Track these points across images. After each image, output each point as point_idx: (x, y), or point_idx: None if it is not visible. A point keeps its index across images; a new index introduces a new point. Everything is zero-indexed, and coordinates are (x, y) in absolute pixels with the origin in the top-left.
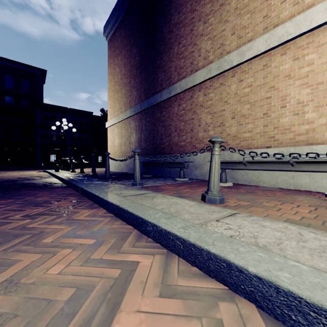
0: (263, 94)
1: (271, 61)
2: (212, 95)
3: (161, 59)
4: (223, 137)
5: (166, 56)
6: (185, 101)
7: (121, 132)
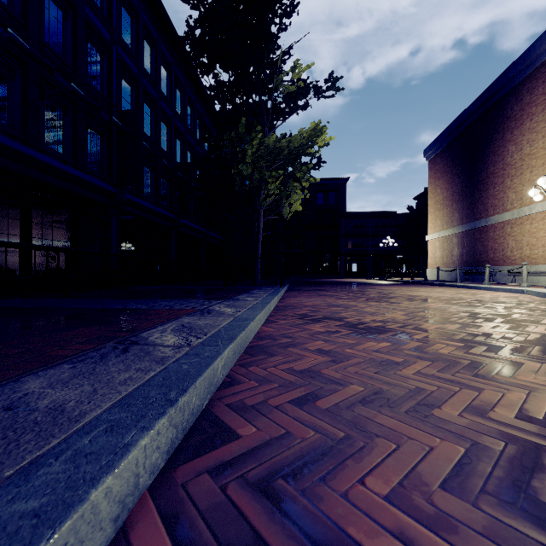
0: (542, 234)
1: (545, 217)
2: (516, 229)
3: (480, 195)
4: (521, 257)
5: (484, 194)
6: (498, 230)
7: (443, 246)
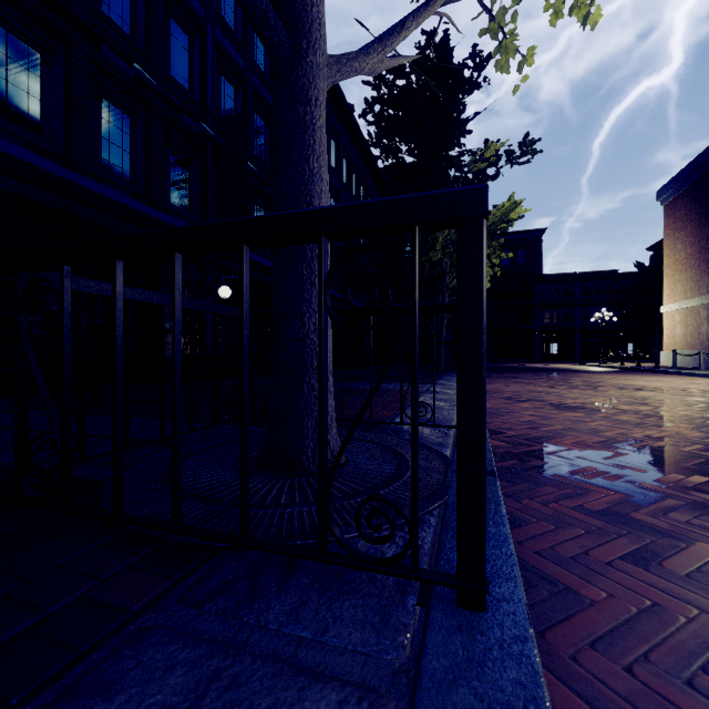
0: None
1: None
2: None
3: None
4: None
5: None
6: None
7: (686, 321)
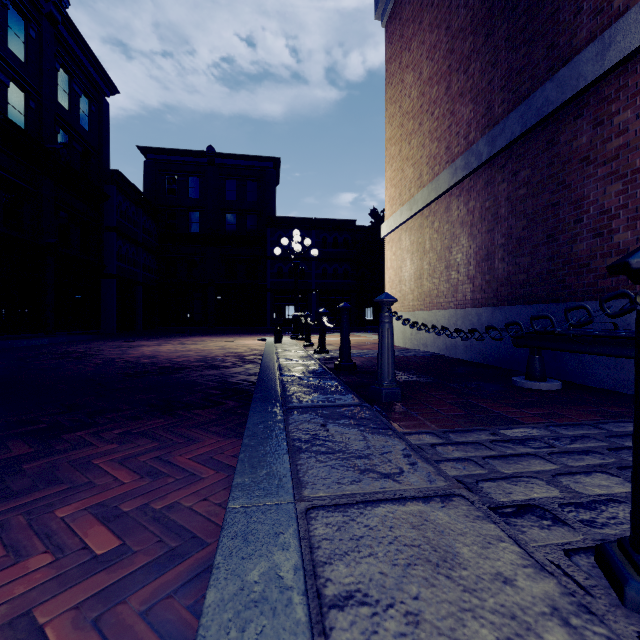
0: None
1: None
2: None
3: None
4: None
5: None
6: None
7: (421, 241)
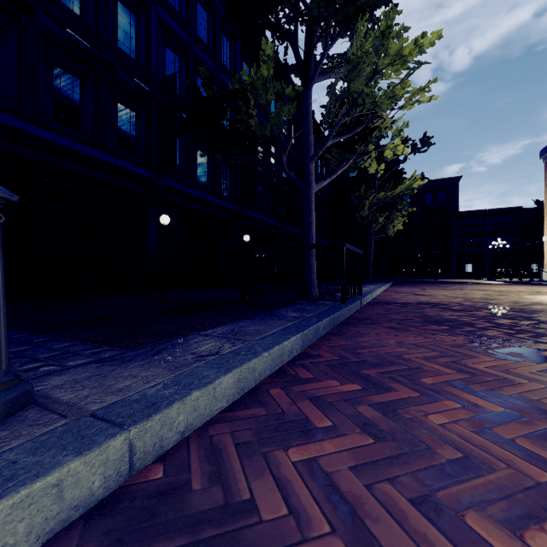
0: None
1: None
2: None
3: None
4: None
5: None
6: None
7: None
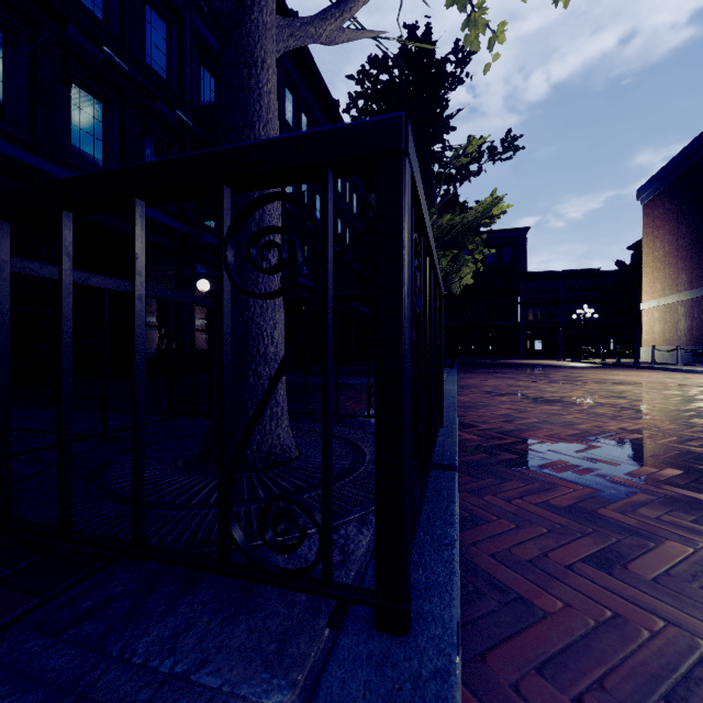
0: None
1: None
2: None
3: None
4: None
5: None
6: None
7: (664, 317)
